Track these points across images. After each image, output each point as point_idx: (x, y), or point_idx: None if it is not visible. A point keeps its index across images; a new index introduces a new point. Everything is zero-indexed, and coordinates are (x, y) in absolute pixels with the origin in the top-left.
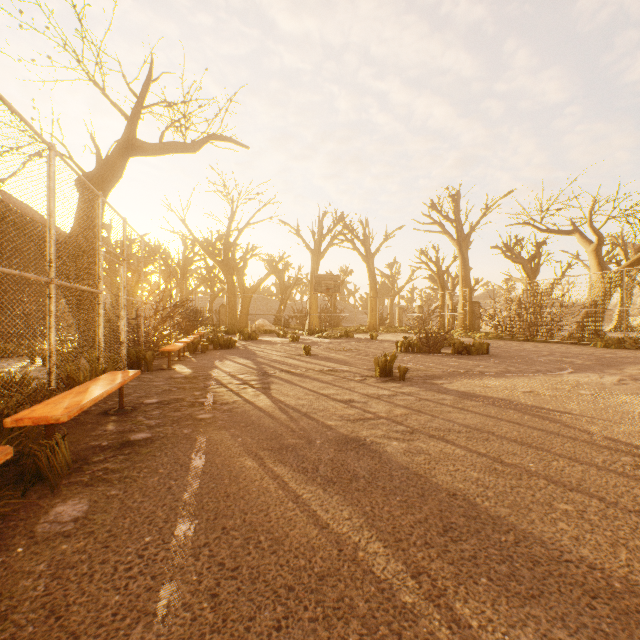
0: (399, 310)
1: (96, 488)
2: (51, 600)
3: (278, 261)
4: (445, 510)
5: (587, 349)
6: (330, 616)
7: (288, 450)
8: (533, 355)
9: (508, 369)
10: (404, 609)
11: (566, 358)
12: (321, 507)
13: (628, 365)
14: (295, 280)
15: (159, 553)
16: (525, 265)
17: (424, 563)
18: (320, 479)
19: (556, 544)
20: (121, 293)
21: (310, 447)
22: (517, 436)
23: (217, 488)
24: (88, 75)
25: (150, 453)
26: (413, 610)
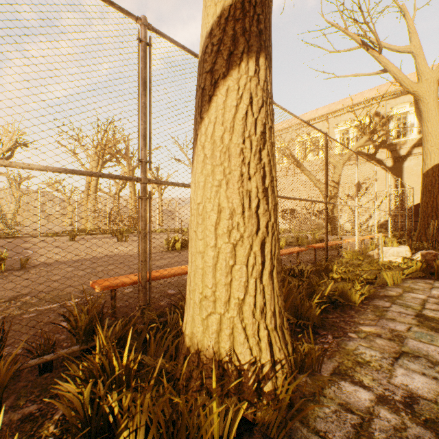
0: None
1: None
2: None
3: None
4: None
5: None
6: None
7: None
8: None
9: None
10: None
11: None
12: None
13: None
14: None
15: None
16: None
17: None
18: None
19: None
20: None
21: None
22: None
23: None
24: None
25: None
26: None
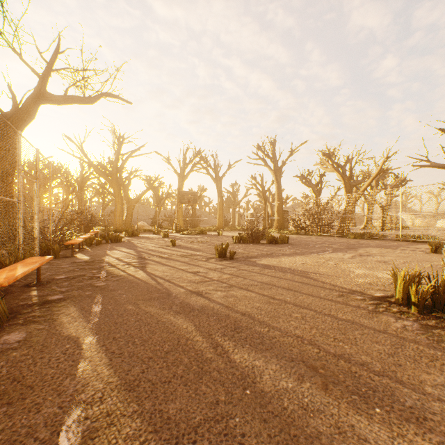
0: (238, 216)
1: (29, 326)
2: (13, 375)
3: (154, 180)
4: (238, 321)
5: (344, 239)
6: (170, 365)
7: (155, 299)
8: (313, 243)
9: (296, 252)
10: (206, 359)
11: (331, 245)
12: (171, 324)
13: (361, 248)
14: (167, 194)
15: (76, 351)
16: (313, 188)
17: (221, 342)
18: (172, 312)
19: (286, 330)
20: (35, 202)
21: (169, 297)
22: (287, 286)
23: (110, 320)
24: (8, 43)
25: (64, 306)
26: (211, 359)
